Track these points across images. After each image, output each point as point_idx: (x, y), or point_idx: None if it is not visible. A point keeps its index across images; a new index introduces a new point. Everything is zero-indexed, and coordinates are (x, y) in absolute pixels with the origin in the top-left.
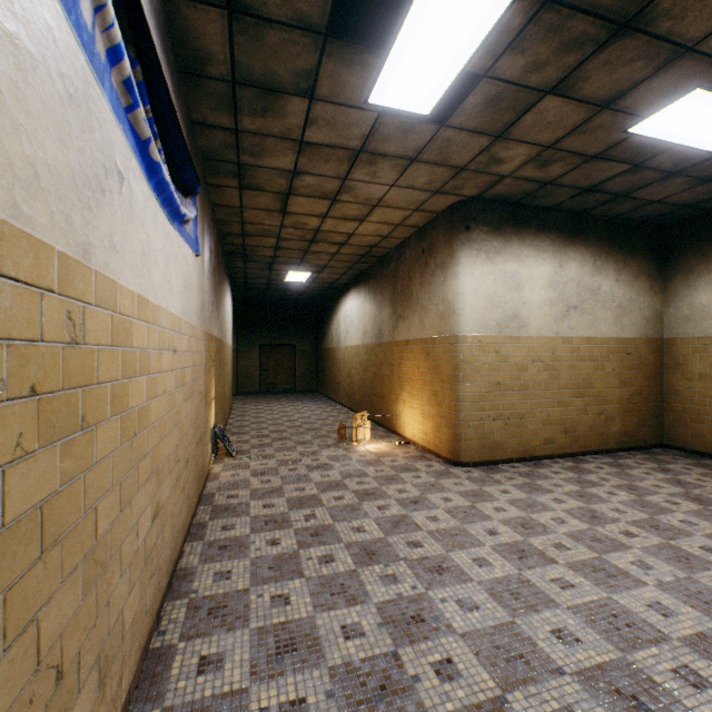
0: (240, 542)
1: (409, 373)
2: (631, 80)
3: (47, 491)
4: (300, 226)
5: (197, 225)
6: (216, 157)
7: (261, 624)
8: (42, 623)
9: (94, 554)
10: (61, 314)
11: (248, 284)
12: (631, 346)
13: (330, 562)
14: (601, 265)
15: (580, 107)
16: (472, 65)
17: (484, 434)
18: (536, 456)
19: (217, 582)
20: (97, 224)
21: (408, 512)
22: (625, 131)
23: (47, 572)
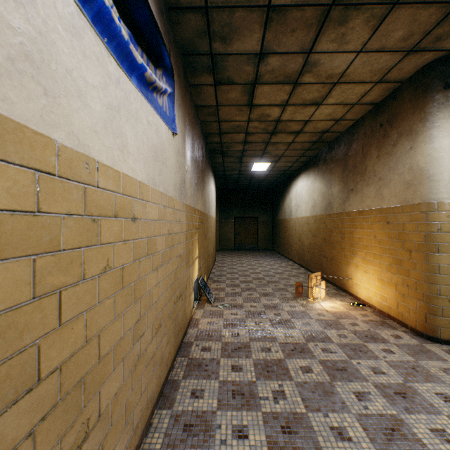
0: (206, 422)
1: (363, 240)
2: None
3: None
4: (264, 118)
5: (174, 106)
6: (192, 51)
7: None
8: None
9: None
10: None
11: (226, 175)
12: None
13: None
14: None
15: None
16: None
17: None
18: None
19: None
20: None
21: (399, 412)
22: None
23: None
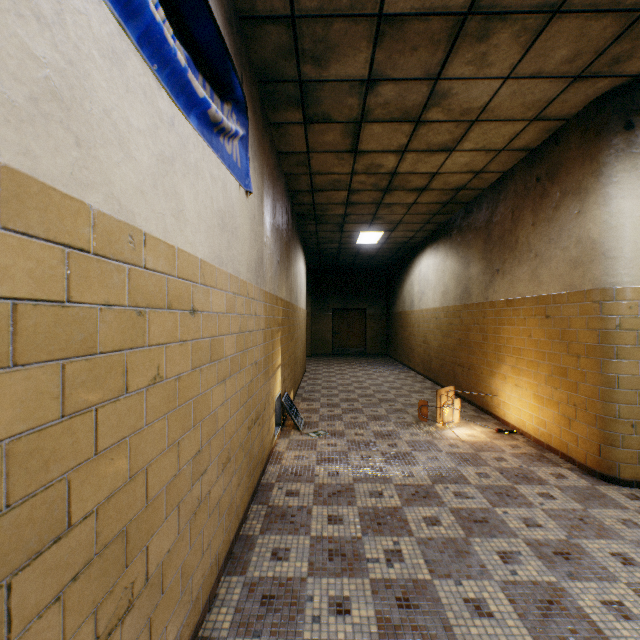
0: (292, 593)
1: (513, 341)
2: None
3: None
4: (373, 170)
5: (247, 154)
6: (273, 76)
7: None
8: None
9: None
10: None
11: (320, 249)
12: None
13: None
14: None
15: None
16: None
17: None
18: None
19: None
20: None
21: (560, 579)
22: None
23: None
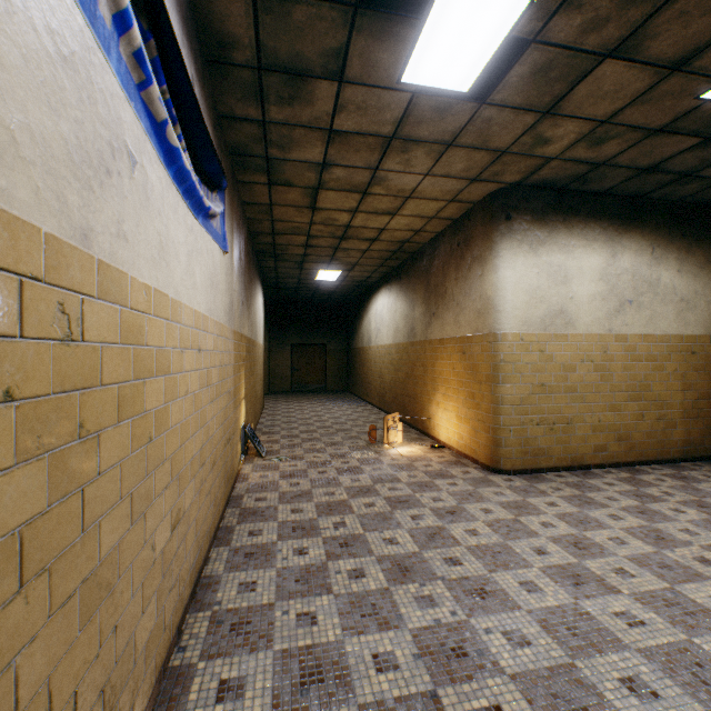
0: (267, 549)
1: (444, 373)
2: (710, 33)
3: (29, 512)
4: (330, 222)
5: (225, 221)
6: (244, 152)
7: (286, 646)
8: (22, 668)
9: (96, 576)
10: (50, 306)
11: (279, 284)
12: (696, 344)
13: (361, 577)
14: (660, 254)
15: (644, 71)
16: (519, 28)
17: (526, 440)
18: (585, 465)
19: (241, 594)
20: (100, 207)
21: (445, 523)
22: (698, 97)
23: (29, 607)
